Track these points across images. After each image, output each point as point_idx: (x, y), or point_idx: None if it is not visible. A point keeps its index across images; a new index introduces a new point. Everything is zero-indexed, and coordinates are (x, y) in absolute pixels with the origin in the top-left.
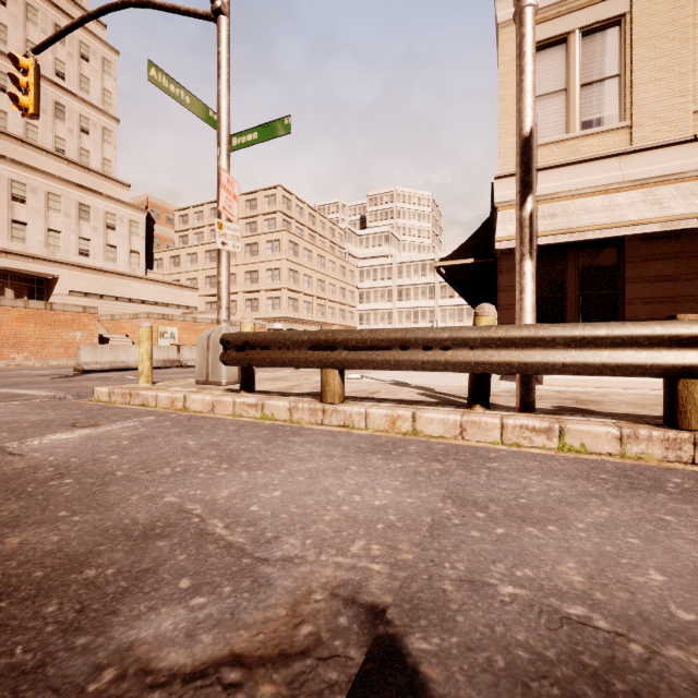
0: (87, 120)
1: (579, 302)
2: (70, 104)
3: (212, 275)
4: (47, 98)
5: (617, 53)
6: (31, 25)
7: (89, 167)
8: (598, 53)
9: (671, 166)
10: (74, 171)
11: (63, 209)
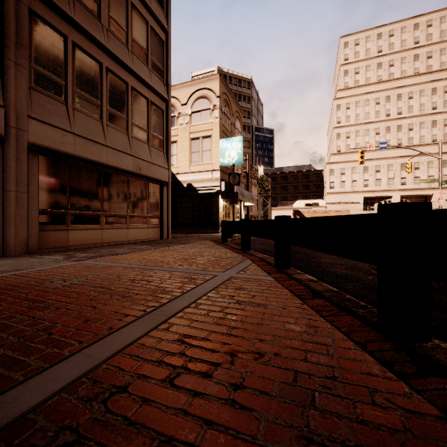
0: None
1: None
2: (438, 117)
3: None
4: (428, 122)
5: None
6: (421, 98)
7: None
8: None
9: None
10: None
11: (434, 166)
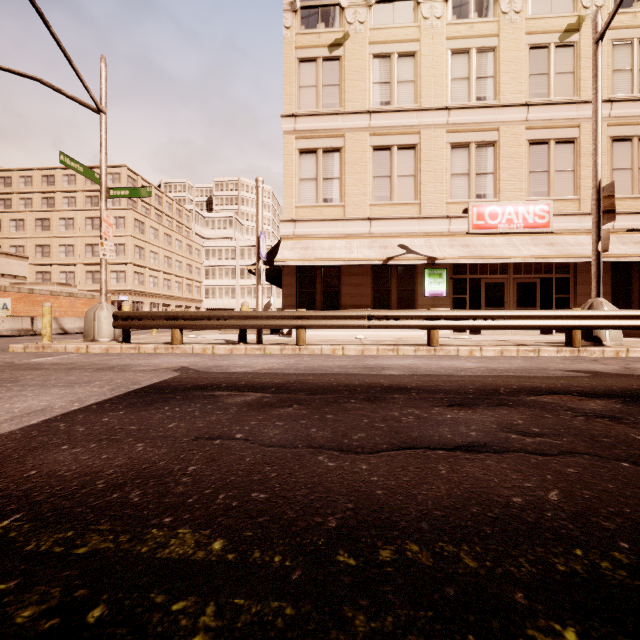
0: None
1: (322, 295)
2: None
3: (44, 244)
4: None
5: (339, 167)
6: None
7: None
8: (331, 164)
9: (359, 230)
10: None
11: None
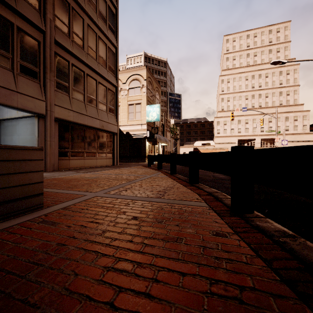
0: (288, 91)
1: None
2: (283, 90)
3: None
4: (277, 92)
5: None
6: (273, 77)
7: (289, 105)
8: None
9: None
10: (284, 108)
11: (281, 120)
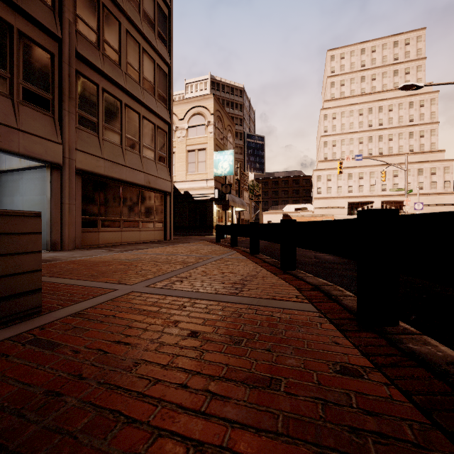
0: (423, 131)
1: None
2: (415, 129)
3: None
4: (406, 133)
5: None
6: (400, 110)
7: (423, 151)
8: None
9: None
10: (416, 156)
11: (411, 174)
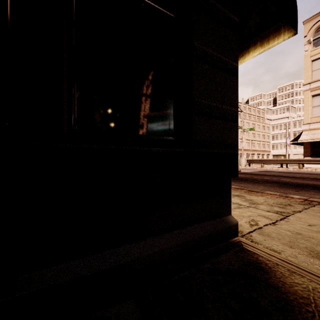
0: None
1: None
2: None
3: None
4: None
5: None
6: None
7: None
8: None
9: None
10: None
11: None
